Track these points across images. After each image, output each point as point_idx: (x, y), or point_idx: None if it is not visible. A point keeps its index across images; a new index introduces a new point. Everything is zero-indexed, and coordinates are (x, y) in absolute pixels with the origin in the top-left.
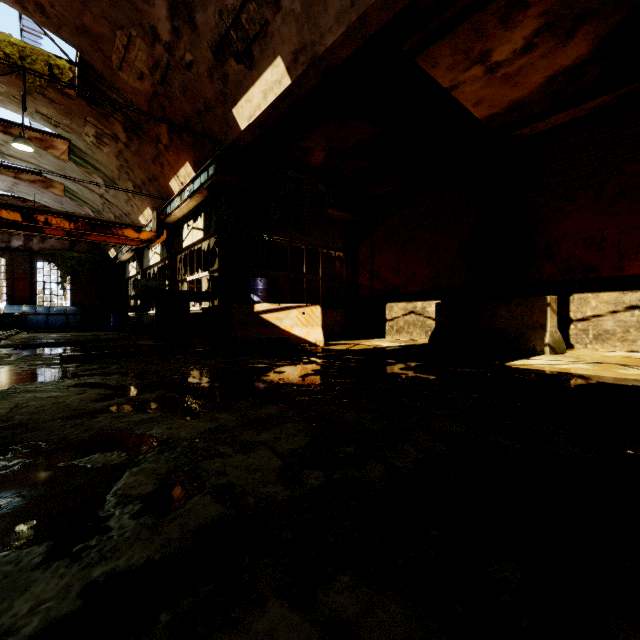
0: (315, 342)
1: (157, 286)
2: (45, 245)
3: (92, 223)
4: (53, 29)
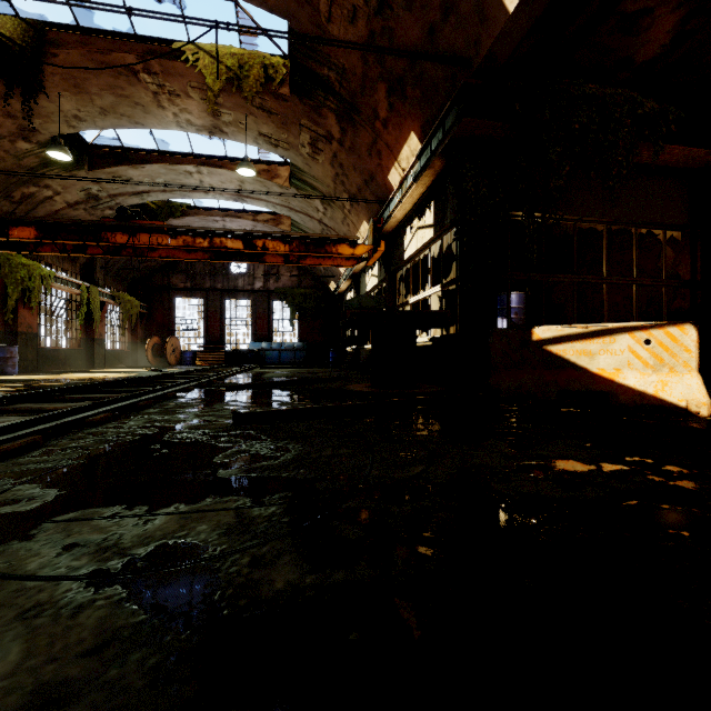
0: (685, 405)
1: (373, 306)
2: (279, 284)
3: (306, 242)
4: (260, 0)
